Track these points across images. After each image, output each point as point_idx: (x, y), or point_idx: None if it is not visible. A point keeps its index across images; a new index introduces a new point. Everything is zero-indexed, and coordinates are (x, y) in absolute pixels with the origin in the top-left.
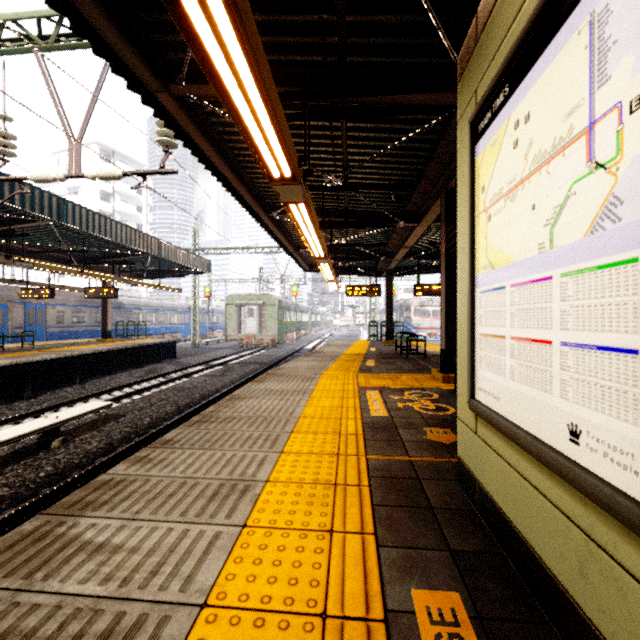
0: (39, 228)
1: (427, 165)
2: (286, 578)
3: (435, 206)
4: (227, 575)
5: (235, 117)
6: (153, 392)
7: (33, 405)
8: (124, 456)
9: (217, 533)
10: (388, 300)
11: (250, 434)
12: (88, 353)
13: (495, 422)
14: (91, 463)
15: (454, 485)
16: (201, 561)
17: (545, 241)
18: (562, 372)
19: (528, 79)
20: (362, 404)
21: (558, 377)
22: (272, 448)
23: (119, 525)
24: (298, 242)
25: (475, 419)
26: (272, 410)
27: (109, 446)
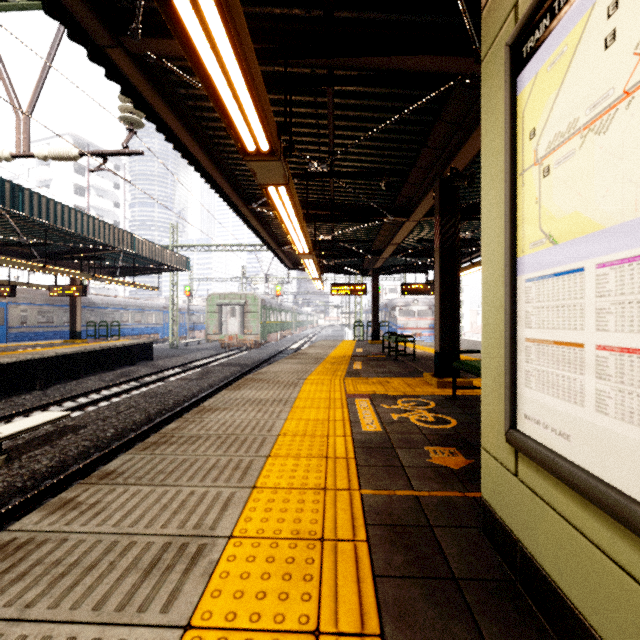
0: None
1: (420, 151)
2: None
3: (427, 198)
4: None
5: (192, 57)
6: (123, 398)
7: None
8: (78, 476)
9: None
10: (374, 299)
11: (216, 460)
12: (51, 356)
13: (565, 474)
14: (37, 486)
15: (477, 536)
16: None
17: None
18: None
19: None
20: (351, 416)
21: None
22: (242, 481)
23: None
24: (281, 238)
25: (514, 455)
26: (247, 425)
27: (62, 464)
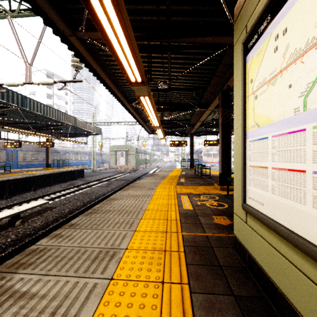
0: (12, 111)
1: (212, 78)
2: (135, 316)
3: (216, 99)
4: (98, 315)
5: (109, 45)
6: (71, 195)
7: (8, 202)
8: (54, 229)
9: (95, 284)
10: (191, 148)
11: (118, 220)
12: (38, 175)
13: (261, 218)
14: (36, 233)
15: (232, 251)
16: (83, 304)
17: (300, 106)
18: (314, 191)
19: (286, 7)
20: (179, 202)
21: (311, 194)
22: (130, 228)
23: (37, 279)
24: (145, 119)
25: (245, 215)
26: (131, 206)
27: (46, 224)
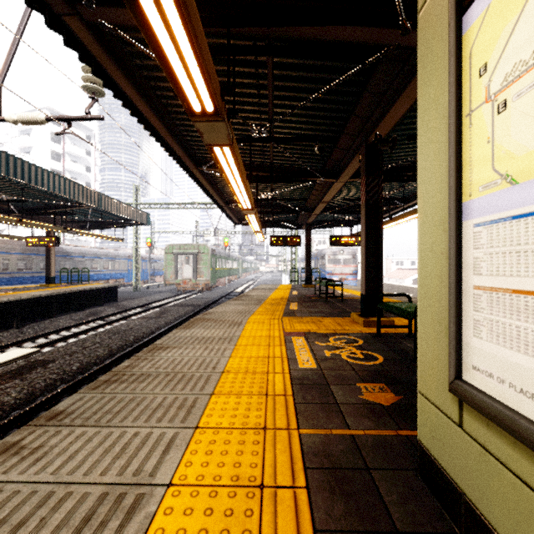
0: None
1: (348, 119)
2: None
3: (354, 161)
4: None
5: (135, 11)
6: (90, 335)
7: None
8: (43, 407)
9: None
10: (307, 249)
11: (163, 399)
12: (26, 298)
13: (533, 439)
14: (5, 417)
15: (415, 479)
16: None
17: None
18: None
19: None
20: (289, 353)
21: None
22: (185, 421)
23: None
24: (228, 197)
25: (458, 405)
26: (194, 363)
27: (30, 396)
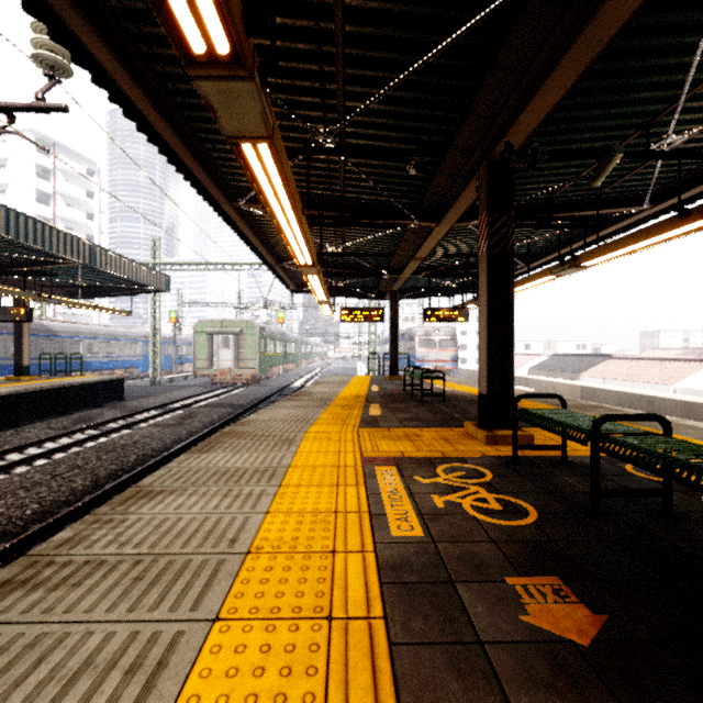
0: None
1: (462, 121)
2: None
3: (466, 192)
4: None
5: None
6: (71, 453)
7: None
8: None
9: None
10: (392, 327)
11: (103, 639)
12: None
13: None
14: None
15: None
16: None
17: None
18: None
19: None
20: (372, 501)
21: None
22: None
23: None
24: (281, 252)
25: None
26: (197, 529)
27: None
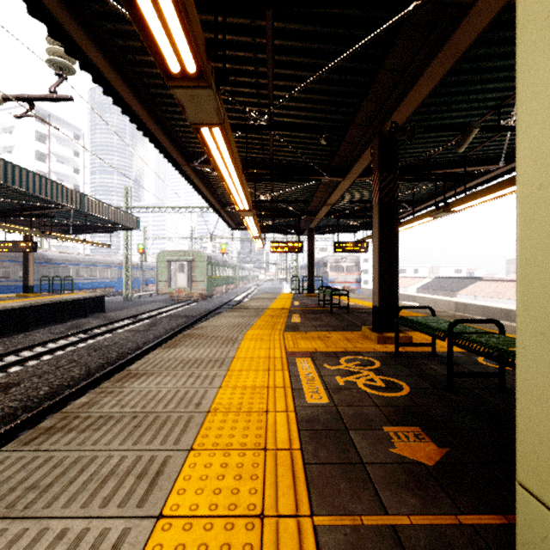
0: None
1: (360, 105)
2: None
3: (364, 156)
4: None
5: None
6: (68, 351)
7: None
8: None
9: None
10: (309, 256)
11: (120, 459)
12: None
13: None
14: None
15: None
16: None
17: None
18: None
19: None
20: (293, 381)
21: None
22: (145, 502)
23: None
24: (224, 199)
25: None
26: (173, 397)
27: None
